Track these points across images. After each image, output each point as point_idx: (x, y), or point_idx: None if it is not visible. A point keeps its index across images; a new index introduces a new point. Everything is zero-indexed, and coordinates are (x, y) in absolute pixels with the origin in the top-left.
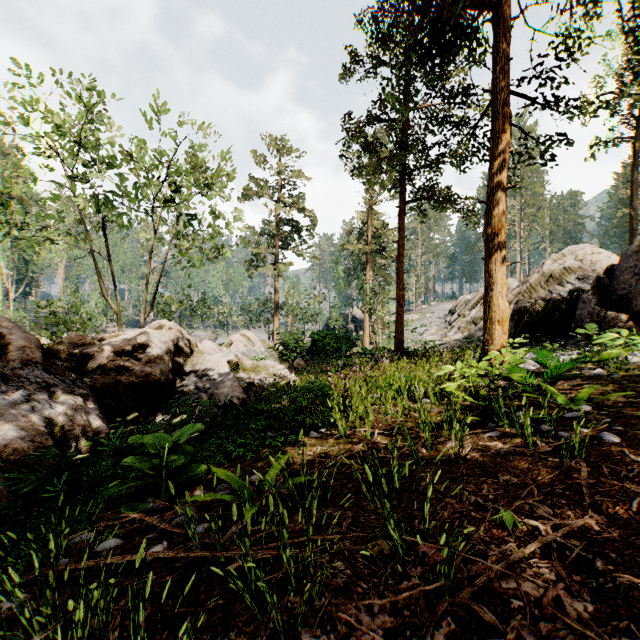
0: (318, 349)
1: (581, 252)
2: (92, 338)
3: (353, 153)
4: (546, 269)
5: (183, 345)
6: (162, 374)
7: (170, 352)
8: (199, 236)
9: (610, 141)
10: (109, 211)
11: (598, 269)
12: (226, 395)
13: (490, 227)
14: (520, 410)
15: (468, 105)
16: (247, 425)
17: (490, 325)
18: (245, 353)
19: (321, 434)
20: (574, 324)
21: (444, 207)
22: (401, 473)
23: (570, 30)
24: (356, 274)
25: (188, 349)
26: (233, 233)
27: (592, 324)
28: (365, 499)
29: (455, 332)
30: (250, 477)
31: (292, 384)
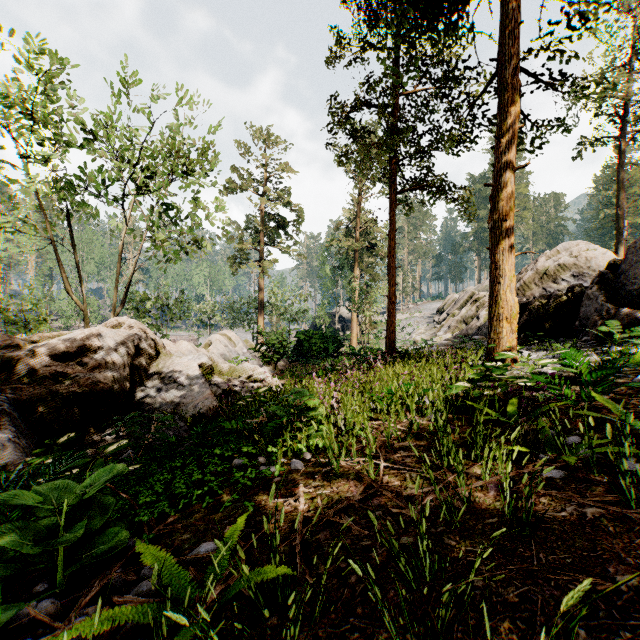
0: (304, 349)
1: (576, 248)
2: (25, 338)
3: (340, 147)
4: (540, 266)
5: (147, 346)
6: (115, 381)
7: (128, 355)
8: (176, 229)
9: (597, 140)
10: (71, 197)
11: (594, 266)
12: (195, 405)
13: (497, 212)
14: (570, 432)
15: (468, 81)
16: (212, 449)
17: (497, 323)
18: (225, 354)
19: (306, 463)
20: (578, 322)
21: (438, 198)
22: (433, 553)
23: (578, 2)
24: (343, 272)
25: (153, 351)
26: (212, 224)
27: (613, 321)
28: (382, 620)
29: (445, 331)
30: (198, 547)
31: (274, 389)
